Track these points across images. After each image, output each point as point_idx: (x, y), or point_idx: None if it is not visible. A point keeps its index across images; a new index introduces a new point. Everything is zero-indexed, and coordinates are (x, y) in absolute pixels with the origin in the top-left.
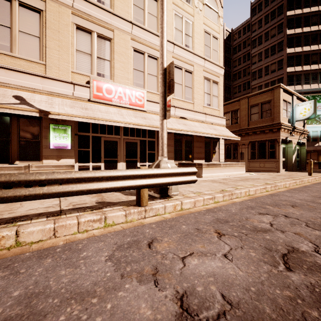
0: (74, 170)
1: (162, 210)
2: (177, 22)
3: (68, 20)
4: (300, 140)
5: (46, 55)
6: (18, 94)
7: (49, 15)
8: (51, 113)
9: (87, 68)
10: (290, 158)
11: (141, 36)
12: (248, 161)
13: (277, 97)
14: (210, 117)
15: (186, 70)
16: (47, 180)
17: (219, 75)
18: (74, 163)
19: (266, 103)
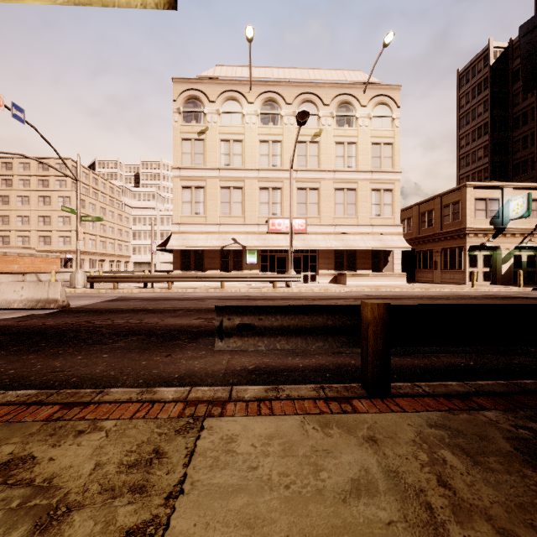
0: None
1: (282, 291)
2: (338, 150)
3: (256, 186)
4: (525, 243)
5: (245, 211)
6: (233, 237)
7: (246, 188)
8: (247, 247)
9: (266, 212)
10: (499, 268)
11: (304, 177)
12: (441, 272)
13: (464, 198)
14: (379, 227)
15: (348, 190)
16: (246, 277)
17: (394, 181)
18: (259, 273)
19: (456, 203)
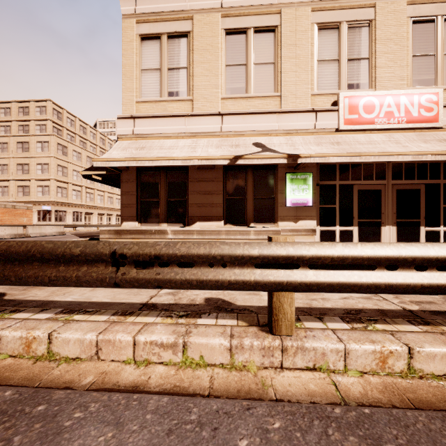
0: (315, 237)
1: None
2: None
3: (307, 23)
4: None
5: (281, 83)
6: (256, 141)
7: (285, 28)
8: (301, 156)
9: (333, 82)
10: None
11: None
12: None
13: None
14: None
15: None
16: None
17: None
18: (315, 227)
19: None
